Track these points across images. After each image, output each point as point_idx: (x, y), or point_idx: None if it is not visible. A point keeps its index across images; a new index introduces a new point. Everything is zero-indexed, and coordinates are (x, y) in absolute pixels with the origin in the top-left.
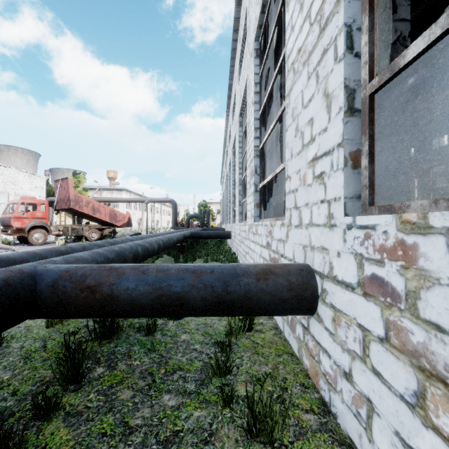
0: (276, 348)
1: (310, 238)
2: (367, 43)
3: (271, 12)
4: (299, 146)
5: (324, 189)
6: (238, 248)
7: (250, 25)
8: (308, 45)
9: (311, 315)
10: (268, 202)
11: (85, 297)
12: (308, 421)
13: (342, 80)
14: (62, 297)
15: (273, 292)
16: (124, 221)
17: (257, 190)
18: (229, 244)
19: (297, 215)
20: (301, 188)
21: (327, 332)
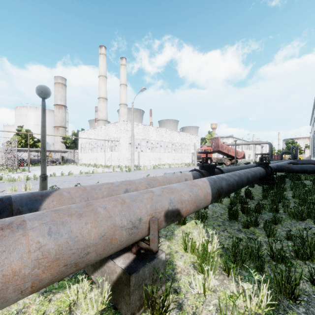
0: None
1: None
2: None
3: None
4: None
5: None
6: None
7: None
8: None
9: None
10: None
11: (286, 168)
12: None
13: None
14: (282, 168)
15: None
16: (241, 156)
17: None
18: None
19: None
20: None
21: None
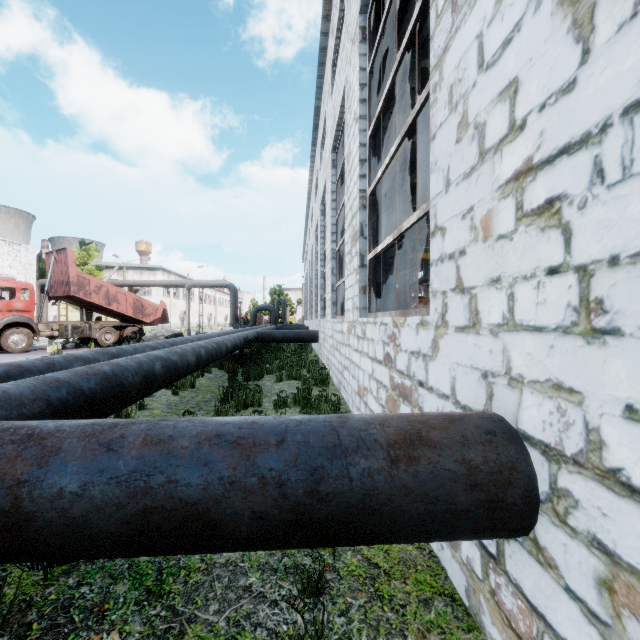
0: (416, 579)
1: (507, 357)
2: None
3: None
4: (471, 158)
5: (563, 239)
6: (329, 357)
7: None
8: None
9: (514, 537)
10: (381, 285)
11: None
12: None
13: None
14: None
15: (431, 493)
16: (156, 315)
17: (363, 264)
18: (316, 350)
19: (465, 304)
20: (476, 246)
21: (575, 603)
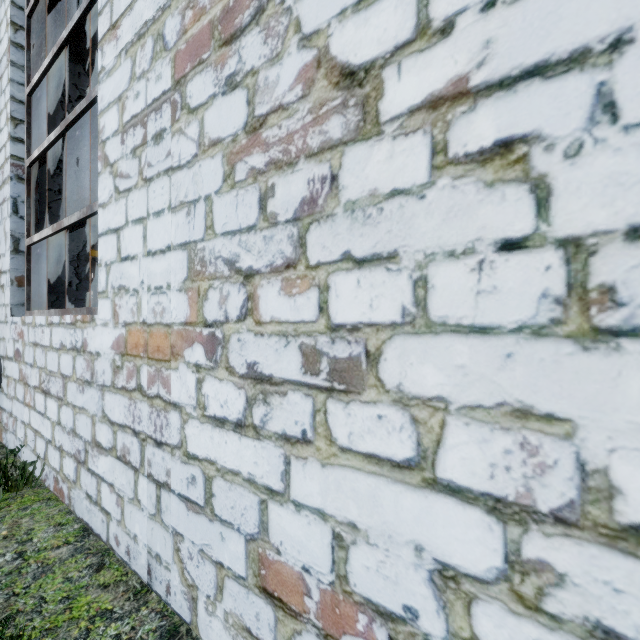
0: None
1: None
2: (27, 215)
3: None
4: None
5: (4, 297)
6: None
7: None
8: None
9: None
10: None
11: None
12: None
13: (10, 230)
14: None
15: None
16: None
17: None
18: None
19: None
20: None
21: (5, 396)
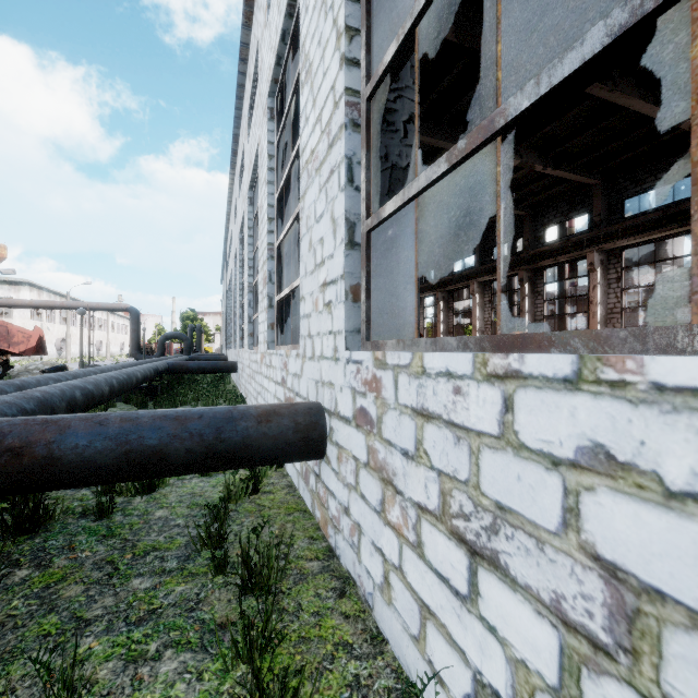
0: (286, 507)
1: (321, 372)
2: (365, 181)
3: (289, 68)
4: (313, 265)
5: (331, 320)
6: (247, 386)
7: (263, 70)
8: (320, 152)
9: (322, 458)
10: (288, 321)
11: (5, 463)
12: (311, 568)
13: (343, 211)
14: None
15: (277, 435)
16: (29, 344)
17: (272, 305)
18: (235, 381)
19: (311, 344)
20: (314, 314)
21: (333, 472)
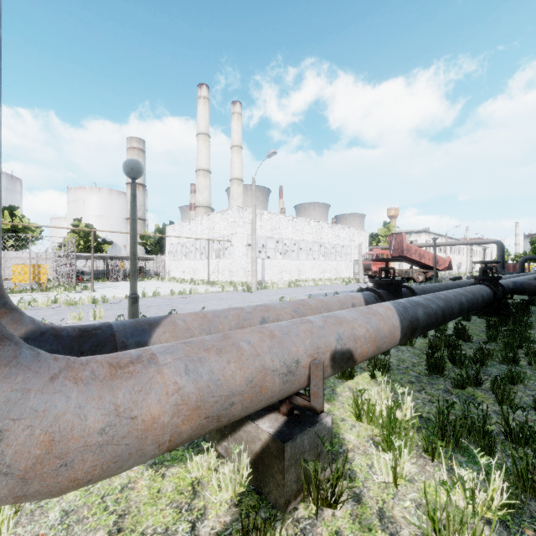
0: None
1: None
2: None
3: None
4: None
5: None
6: None
7: None
8: None
9: None
10: None
11: (533, 288)
12: None
13: None
14: (524, 288)
15: None
16: (445, 265)
17: None
18: None
19: None
20: None
21: None
